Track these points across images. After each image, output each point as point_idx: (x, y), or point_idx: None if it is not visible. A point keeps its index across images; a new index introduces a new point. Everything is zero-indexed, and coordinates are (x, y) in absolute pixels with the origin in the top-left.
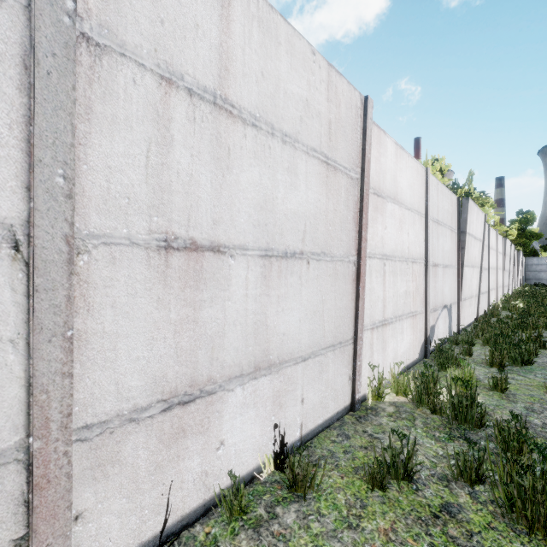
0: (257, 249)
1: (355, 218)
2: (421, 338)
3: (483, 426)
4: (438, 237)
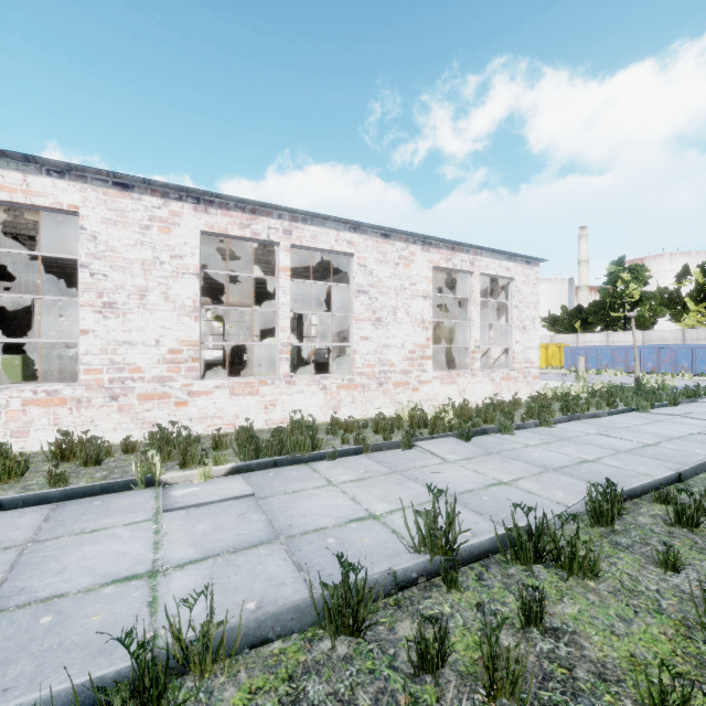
0: None
1: None
2: None
3: None
4: None
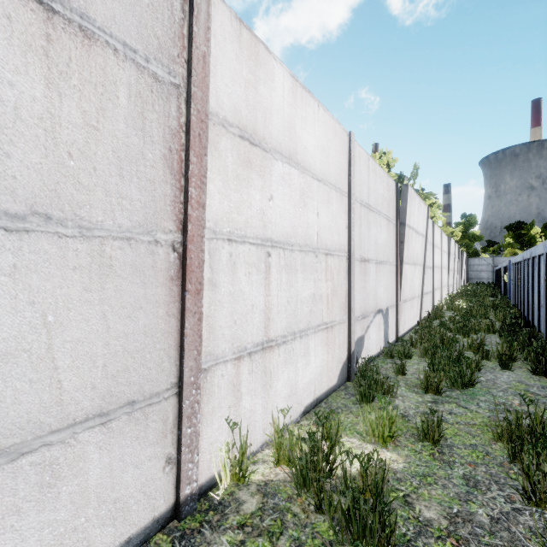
0: None
1: (171, 160)
2: (342, 355)
3: None
4: (368, 225)
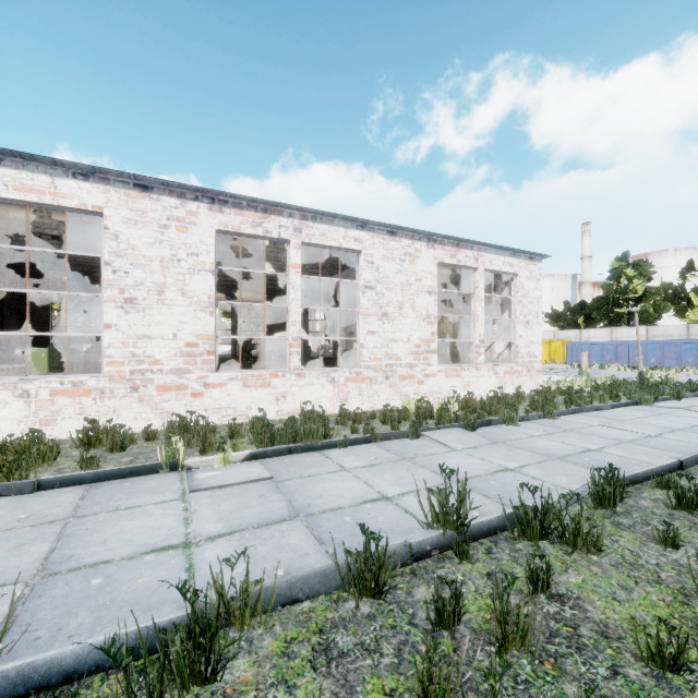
0: None
1: None
2: None
3: None
4: None
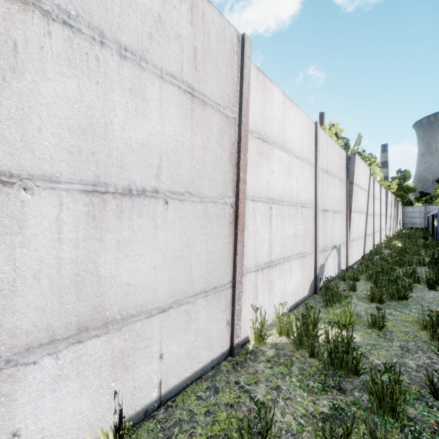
0: (78, 183)
1: (232, 159)
2: (311, 276)
3: (358, 372)
4: (327, 185)
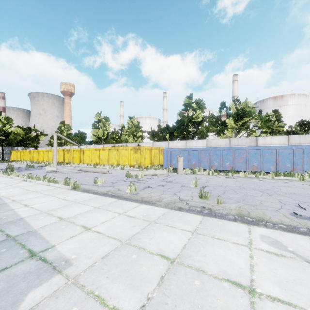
0: None
1: None
2: None
3: None
4: None
